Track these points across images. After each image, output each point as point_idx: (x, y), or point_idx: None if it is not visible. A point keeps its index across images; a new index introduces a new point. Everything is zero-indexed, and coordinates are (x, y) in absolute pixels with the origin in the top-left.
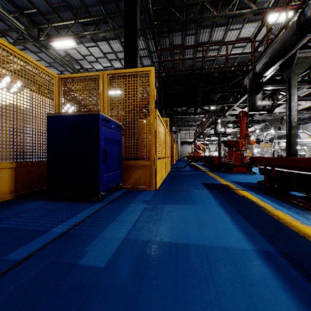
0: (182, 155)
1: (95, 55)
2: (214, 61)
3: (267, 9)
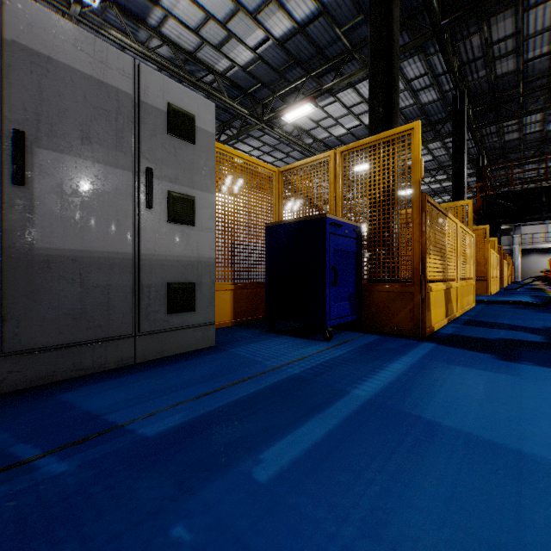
0: (524, 274)
1: None
2: None
3: None
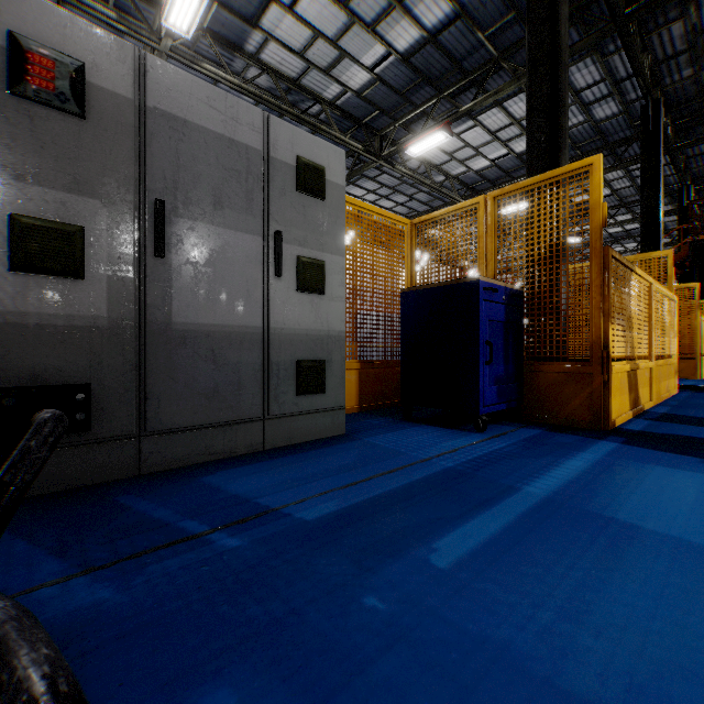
0: None
1: None
2: None
3: None
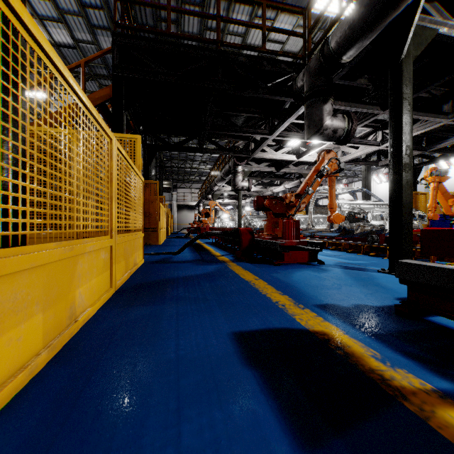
0: (180, 226)
1: None
2: None
3: None
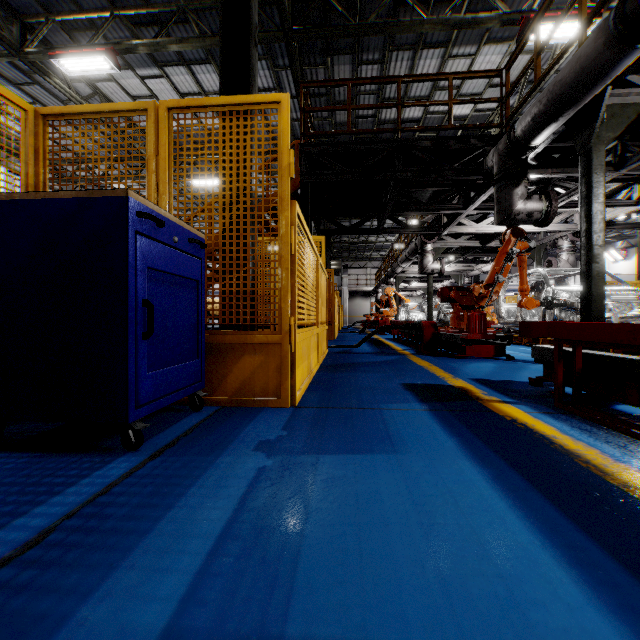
0: (351, 319)
1: (162, 98)
2: (418, 123)
3: (529, 14)
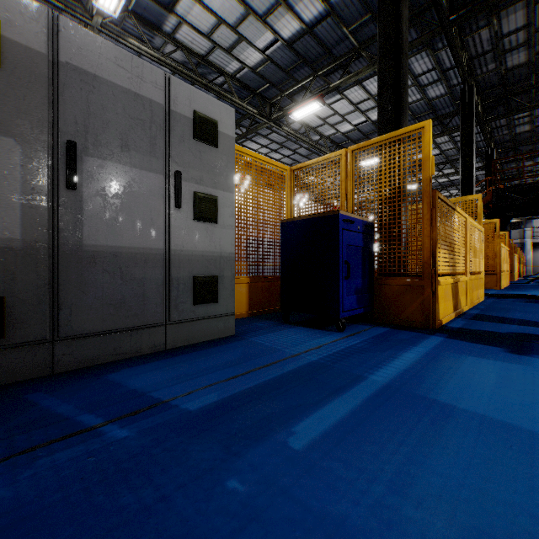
0: (535, 268)
1: None
2: None
3: None
